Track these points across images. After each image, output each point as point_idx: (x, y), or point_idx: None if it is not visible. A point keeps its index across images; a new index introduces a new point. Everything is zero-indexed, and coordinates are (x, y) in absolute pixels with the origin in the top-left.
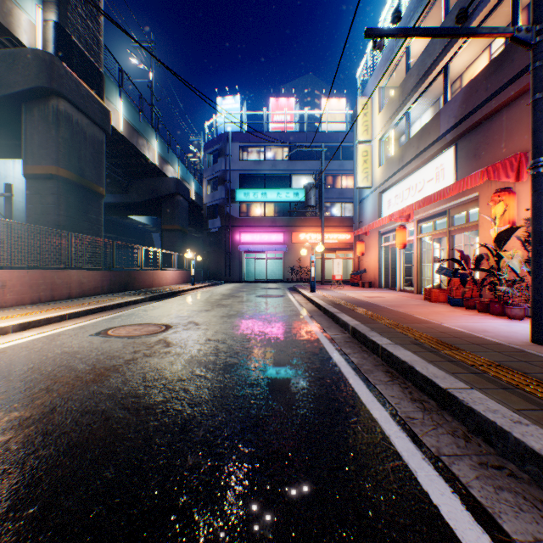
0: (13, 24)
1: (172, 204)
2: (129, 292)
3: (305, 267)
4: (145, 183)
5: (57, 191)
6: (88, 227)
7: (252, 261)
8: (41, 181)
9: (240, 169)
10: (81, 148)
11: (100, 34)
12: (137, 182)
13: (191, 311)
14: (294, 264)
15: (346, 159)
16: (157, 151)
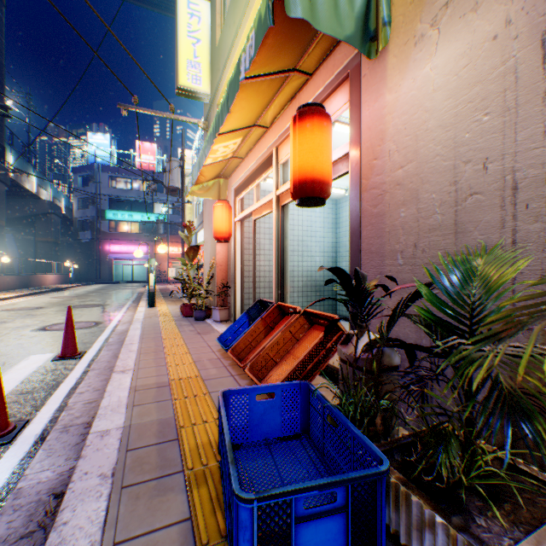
0: None
1: (47, 221)
2: (31, 288)
3: (164, 271)
4: (20, 203)
5: None
6: None
7: (121, 266)
8: None
9: (110, 194)
10: None
11: (4, 122)
12: (12, 201)
13: (83, 294)
14: (157, 269)
15: None
16: (35, 182)
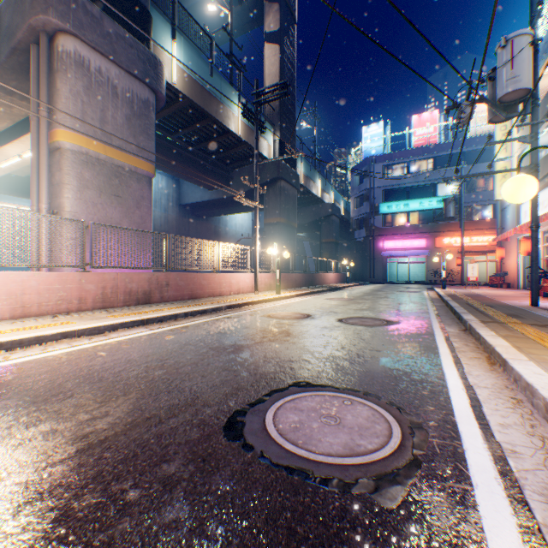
0: (264, 151)
1: (328, 222)
2: (312, 286)
3: (448, 270)
4: (309, 210)
5: (279, 231)
6: (290, 248)
7: (394, 265)
8: (272, 226)
9: (383, 185)
10: (288, 203)
11: (294, 131)
12: (304, 210)
13: (357, 295)
14: (437, 267)
15: None
16: (319, 187)
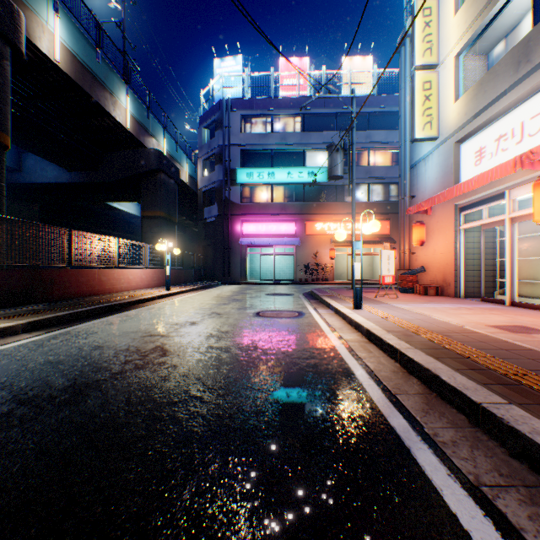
0: None
1: (154, 183)
2: (28, 306)
3: (322, 265)
4: (119, 157)
5: None
6: None
7: (257, 258)
8: None
9: (242, 143)
10: None
11: None
12: (109, 156)
13: (7, 407)
14: (309, 261)
15: (374, 129)
16: (128, 110)
